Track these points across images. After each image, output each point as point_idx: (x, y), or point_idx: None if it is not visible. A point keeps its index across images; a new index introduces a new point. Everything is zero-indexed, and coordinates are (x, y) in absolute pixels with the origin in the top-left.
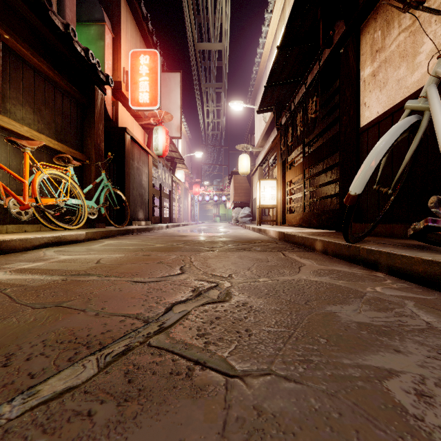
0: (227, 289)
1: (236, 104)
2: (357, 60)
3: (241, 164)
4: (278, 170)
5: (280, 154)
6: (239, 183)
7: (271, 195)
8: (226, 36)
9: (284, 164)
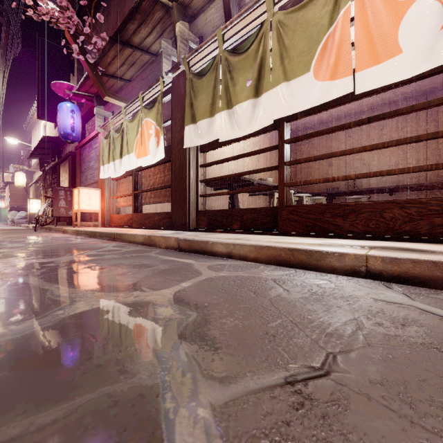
0: (7, 231)
1: (11, 140)
2: (59, 174)
3: (17, 179)
4: (43, 194)
5: (43, 187)
6: (16, 191)
7: (37, 207)
8: (2, 95)
9: (47, 191)
